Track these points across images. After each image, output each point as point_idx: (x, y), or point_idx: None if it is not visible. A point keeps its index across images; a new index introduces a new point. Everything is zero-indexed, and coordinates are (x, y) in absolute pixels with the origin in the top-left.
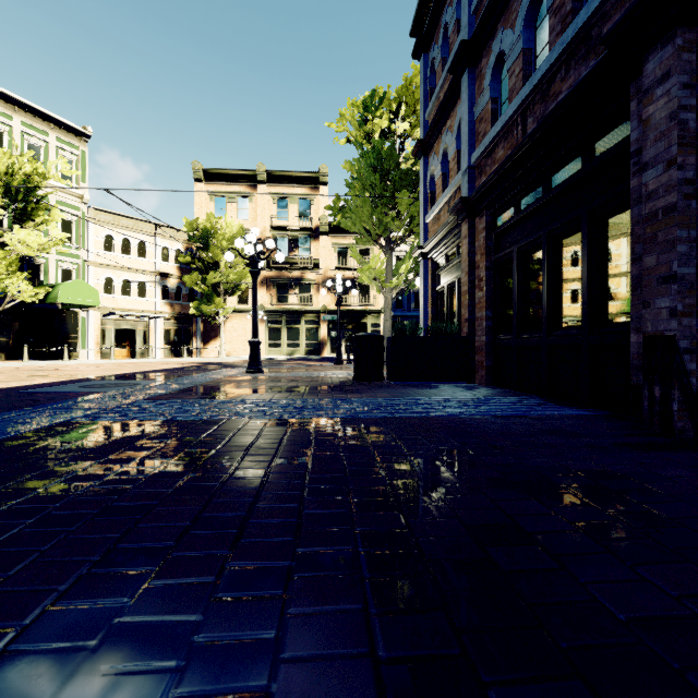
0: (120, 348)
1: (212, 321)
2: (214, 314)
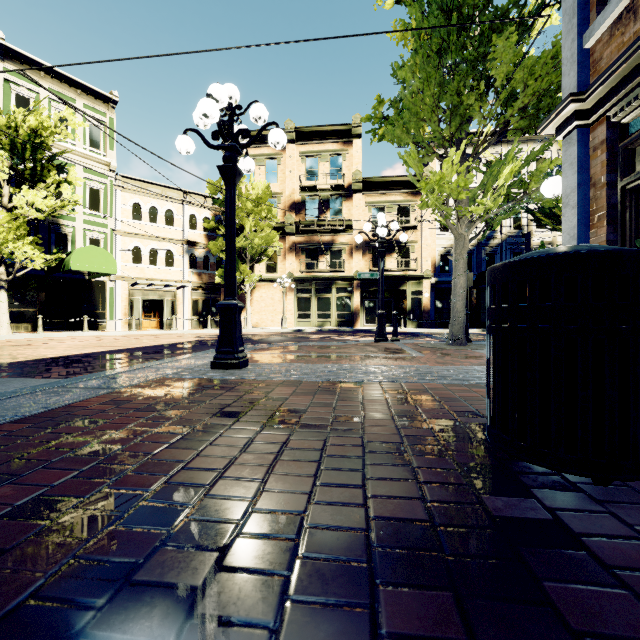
0: (142, 319)
1: (238, 290)
2: (238, 282)
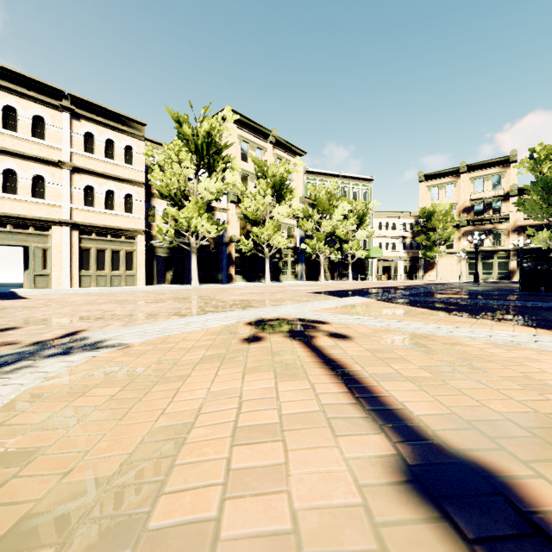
0: (388, 275)
1: (430, 260)
2: (434, 257)
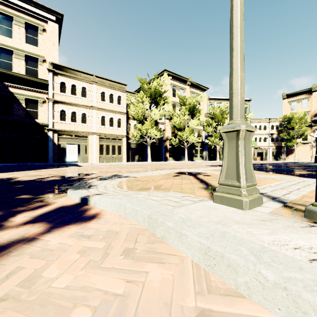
0: (260, 157)
1: (290, 148)
2: (292, 146)
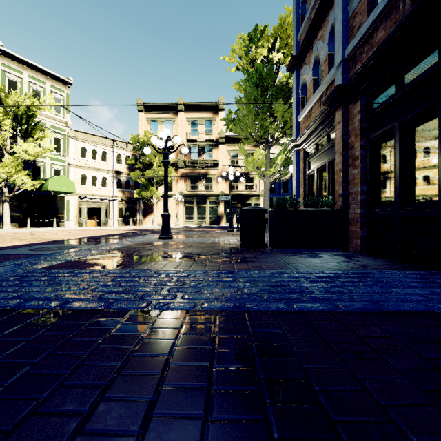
0: (89, 220)
1: (148, 202)
2: (149, 197)
